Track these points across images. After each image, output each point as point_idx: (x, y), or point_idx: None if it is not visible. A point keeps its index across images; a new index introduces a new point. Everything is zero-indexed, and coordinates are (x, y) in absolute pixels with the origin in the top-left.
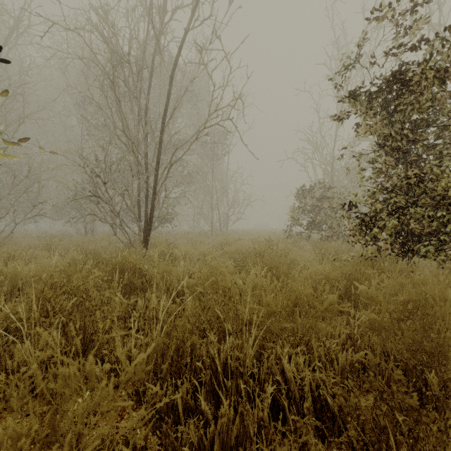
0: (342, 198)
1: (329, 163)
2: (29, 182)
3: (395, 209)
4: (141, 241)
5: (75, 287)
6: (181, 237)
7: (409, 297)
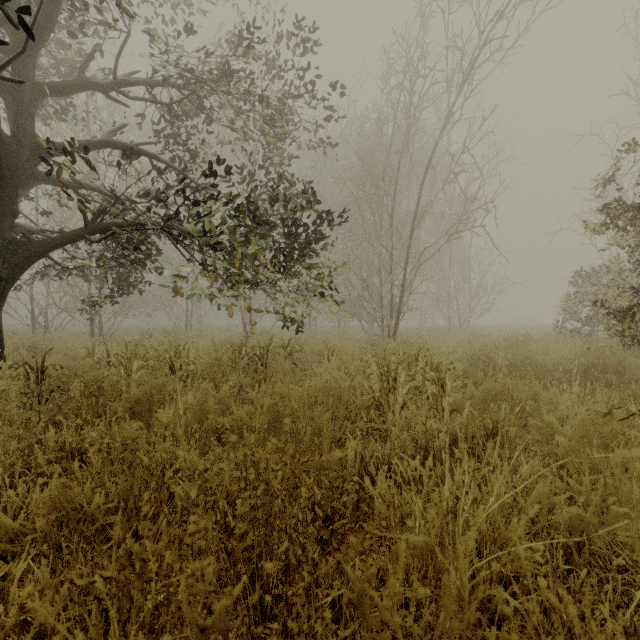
0: None
1: None
2: None
3: (627, 308)
4: (390, 334)
5: (404, 350)
6: (413, 333)
7: (592, 357)
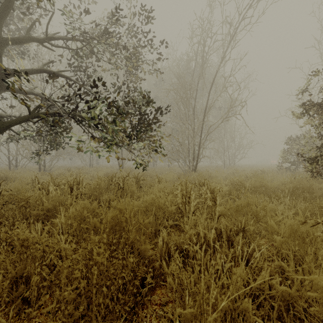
0: None
1: None
2: None
3: (314, 157)
4: (193, 170)
5: (198, 179)
6: (206, 168)
7: (296, 183)
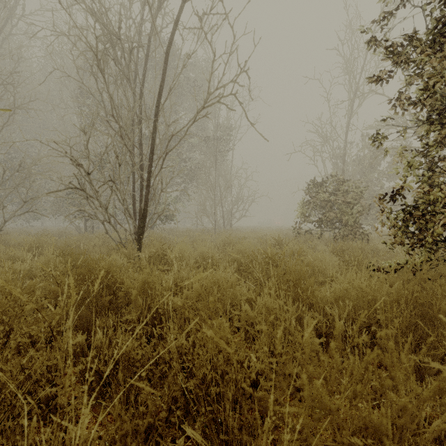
0: (358, 192)
1: (339, 156)
2: (21, 177)
3: None
4: (133, 240)
5: None
6: (182, 235)
7: None
